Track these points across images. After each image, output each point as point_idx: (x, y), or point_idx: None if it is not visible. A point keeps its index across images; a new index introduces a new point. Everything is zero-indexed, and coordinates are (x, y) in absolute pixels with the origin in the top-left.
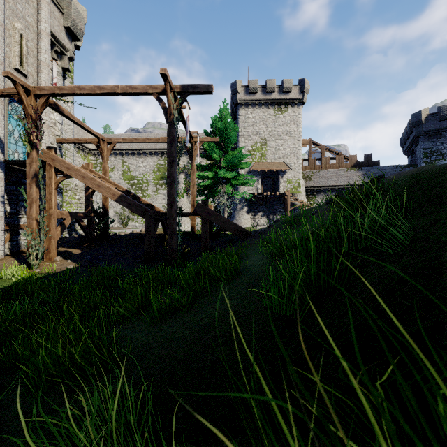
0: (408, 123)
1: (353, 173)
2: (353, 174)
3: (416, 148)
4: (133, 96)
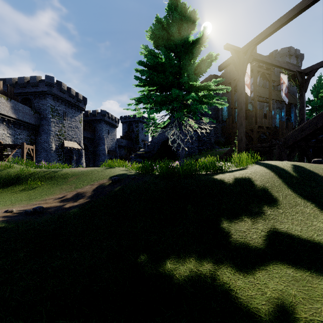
0: (34, 77)
1: (3, 101)
2: (4, 102)
3: (38, 100)
4: None
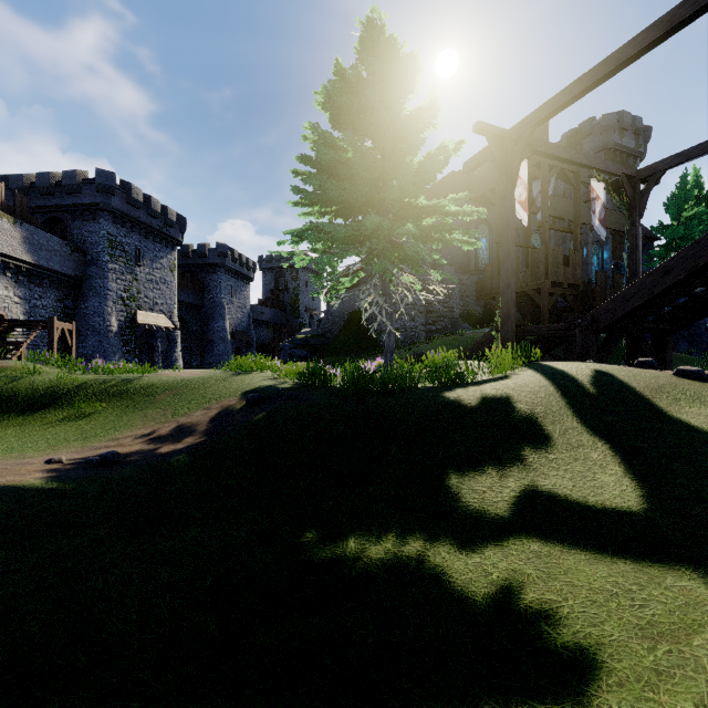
0: (71, 173)
1: (6, 227)
2: (8, 229)
3: (80, 223)
4: (696, 156)
